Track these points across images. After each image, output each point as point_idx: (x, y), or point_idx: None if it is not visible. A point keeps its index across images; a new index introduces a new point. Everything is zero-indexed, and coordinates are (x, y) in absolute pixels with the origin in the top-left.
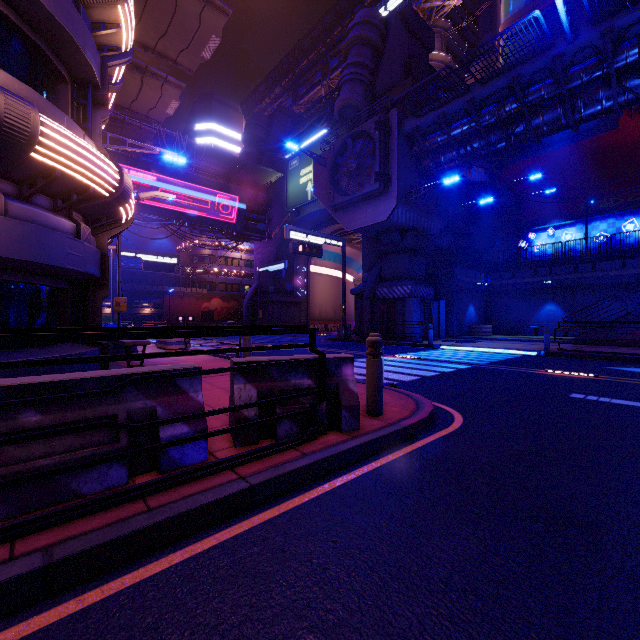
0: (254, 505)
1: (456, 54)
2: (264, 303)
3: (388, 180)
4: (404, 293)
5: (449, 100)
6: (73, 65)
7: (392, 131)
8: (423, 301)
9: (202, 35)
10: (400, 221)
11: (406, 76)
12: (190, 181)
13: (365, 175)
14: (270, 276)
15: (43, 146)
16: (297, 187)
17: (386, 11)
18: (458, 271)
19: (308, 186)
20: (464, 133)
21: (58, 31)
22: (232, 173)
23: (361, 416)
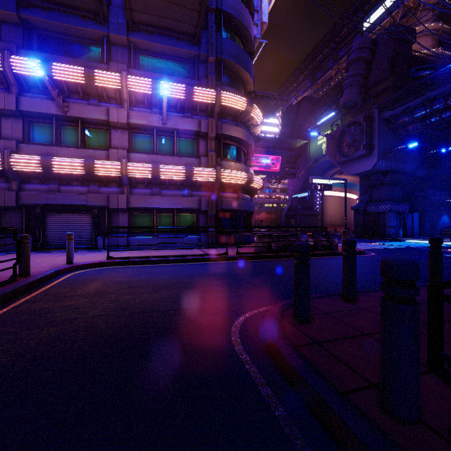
0: (315, 256)
1: (449, 16)
2: (294, 215)
3: (372, 147)
4: (385, 209)
5: (410, 100)
6: (249, 150)
7: (374, 119)
8: (399, 214)
9: (276, 108)
10: (381, 168)
11: (391, 69)
12: (256, 153)
13: (357, 145)
14: (299, 200)
15: (253, 182)
16: (316, 147)
17: (382, 10)
18: (431, 193)
19: (323, 146)
20: (423, 115)
21: (249, 146)
22: (277, 145)
23: (339, 250)
